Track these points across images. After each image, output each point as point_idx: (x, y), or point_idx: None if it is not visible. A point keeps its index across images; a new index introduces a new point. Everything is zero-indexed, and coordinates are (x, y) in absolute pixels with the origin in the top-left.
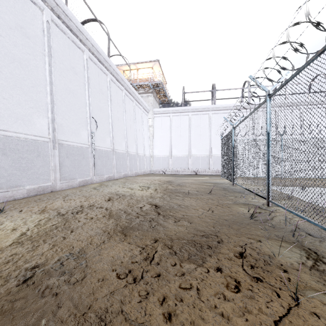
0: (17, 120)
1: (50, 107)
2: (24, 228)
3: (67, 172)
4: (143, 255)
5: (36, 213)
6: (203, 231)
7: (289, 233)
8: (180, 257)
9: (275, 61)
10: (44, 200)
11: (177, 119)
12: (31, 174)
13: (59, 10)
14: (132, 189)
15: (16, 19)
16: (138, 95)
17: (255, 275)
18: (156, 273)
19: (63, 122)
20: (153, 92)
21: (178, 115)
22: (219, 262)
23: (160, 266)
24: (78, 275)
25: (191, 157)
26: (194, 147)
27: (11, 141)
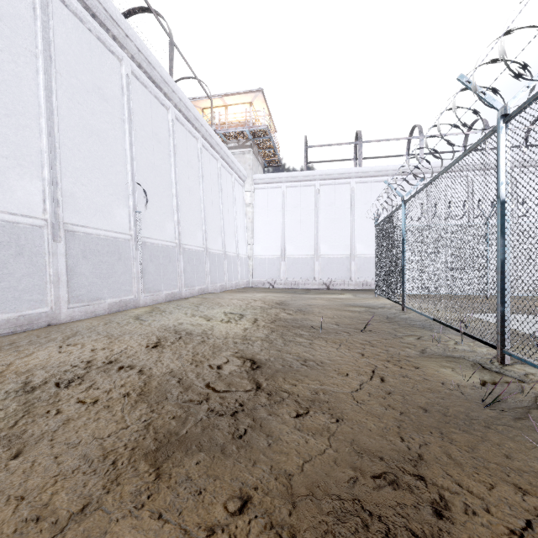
0: None
1: (48, 158)
2: None
3: (84, 287)
4: None
5: None
6: (376, 453)
7: None
8: None
9: None
10: (18, 347)
11: (295, 193)
12: (2, 291)
13: None
14: (210, 319)
15: None
16: (227, 149)
17: None
18: None
19: (78, 190)
20: (253, 147)
21: (296, 186)
22: None
23: None
24: None
25: (319, 258)
26: (325, 241)
27: None
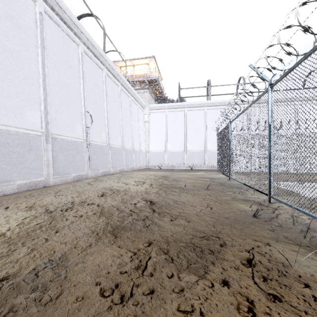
0: (7, 113)
1: (43, 100)
2: (5, 228)
3: (61, 167)
4: (135, 263)
5: (22, 210)
6: (203, 231)
7: (299, 234)
8: (178, 266)
9: (280, 45)
10: (34, 196)
11: (173, 115)
12: (23, 169)
13: (52, 2)
14: (127, 184)
15: (6, 8)
16: (134, 91)
17: (271, 292)
18: (149, 288)
19: (57, 116)
20: (149, 89)
21: (174, 111)
22: (225, 273)
23: (154, 278)
24: (53, 291)
25: (186, 152)
26: (190, 142)
27: (1, 134)
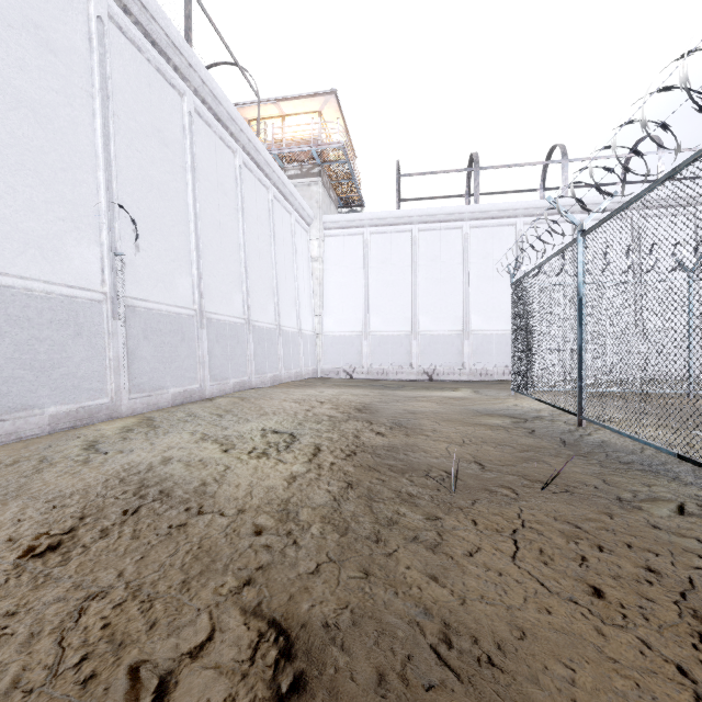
0: None
1: None
2: None
3: None
4: None
5: None
6: None
7: None
8: None
9: None
10: None
11: (382, 243)
12: None
13: None
14: (230, 448)
15: None
16: (282, 174)
17: None
18: None
19: None
20: (323, 176)
21: (385, 232)
22: None
23: None
24: None
25: (417, 336)
26: (426, 311)
27: None
